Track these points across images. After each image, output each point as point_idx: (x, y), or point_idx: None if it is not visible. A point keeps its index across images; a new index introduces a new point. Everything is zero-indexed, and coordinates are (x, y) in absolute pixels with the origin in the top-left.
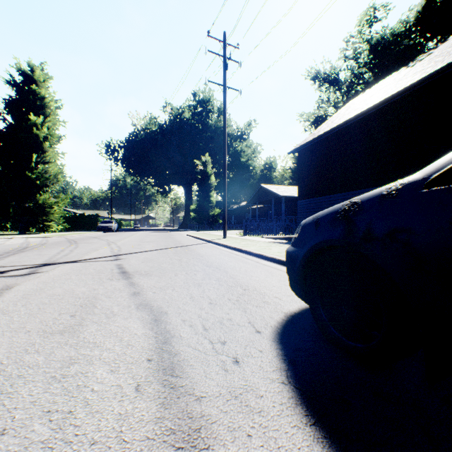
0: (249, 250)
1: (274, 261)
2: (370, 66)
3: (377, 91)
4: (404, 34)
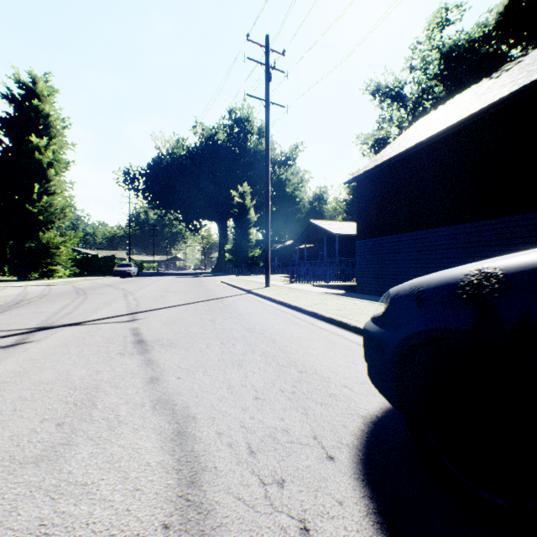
0: (300, 306)
1: (333, 323)
2: (441, 78)
3: (454, 108)
4: (482, 40)
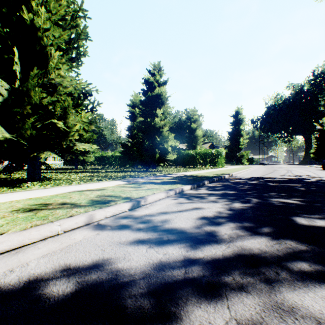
0: None
1: None
2: None
3: None
4: None
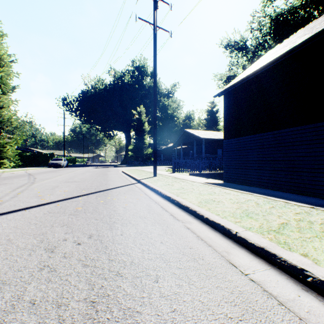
0: (193, 207)
1: (273, 262)
2: (273, 33)
3: (307, 30)
4: (301, 8)
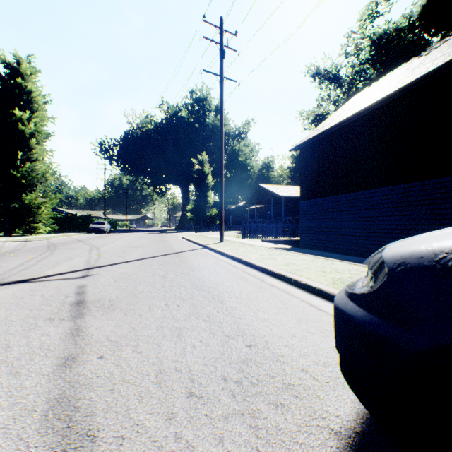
0: (250, 261)
1: (283, 279)
2: (372, 61)
3: (388, 82)
4: (407, 29)
